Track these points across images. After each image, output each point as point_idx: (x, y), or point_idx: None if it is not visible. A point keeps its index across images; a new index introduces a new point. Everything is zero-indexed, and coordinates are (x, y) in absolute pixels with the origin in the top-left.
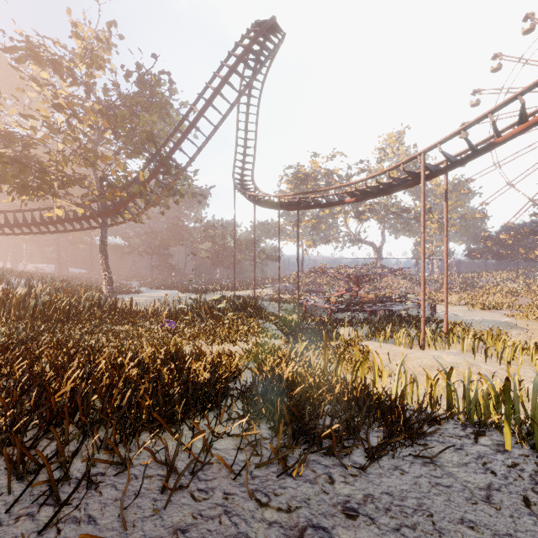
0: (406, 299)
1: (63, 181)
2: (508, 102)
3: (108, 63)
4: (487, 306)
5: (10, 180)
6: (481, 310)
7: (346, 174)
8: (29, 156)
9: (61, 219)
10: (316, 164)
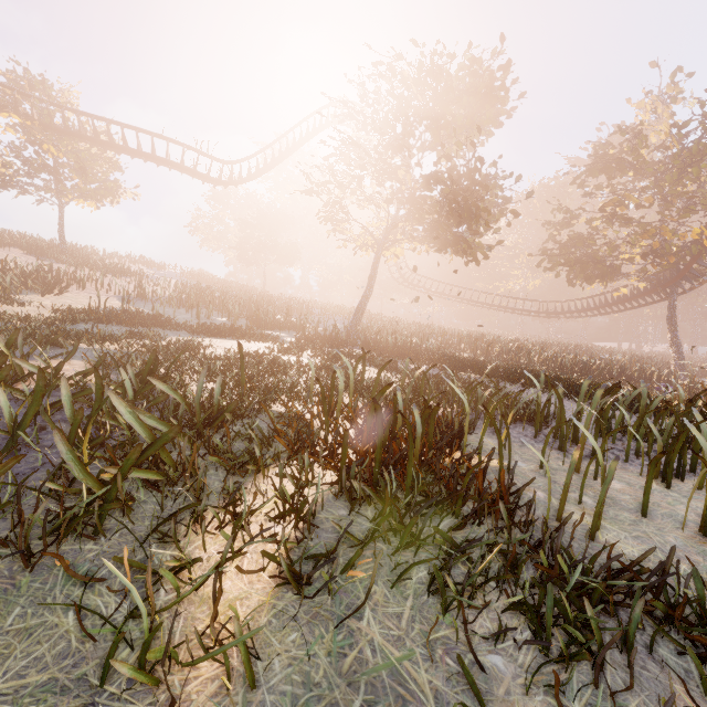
0: None
1: (612, 266)
2: None
3: (681, 109)
4: None
5: (581, 274)
6: None
7: None
8: (595, 250)
9: (632, 296)
10: None
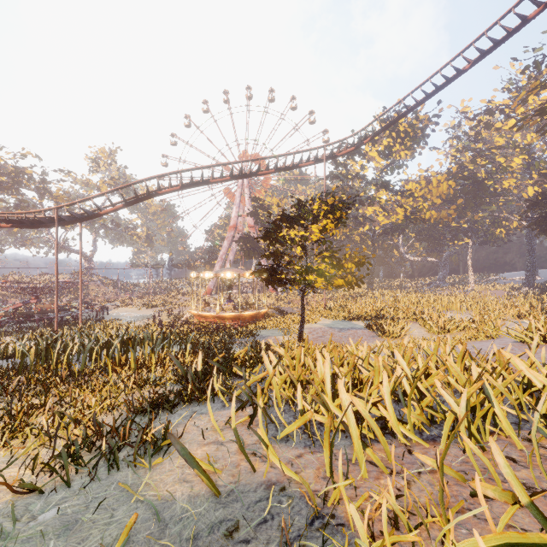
0: (91, 306)
1: None
2: (101, 195)
3: None
4: (151, 306)
5: None
6: (146, 309)
7: (42, 179)
8: None
9: None
10: None
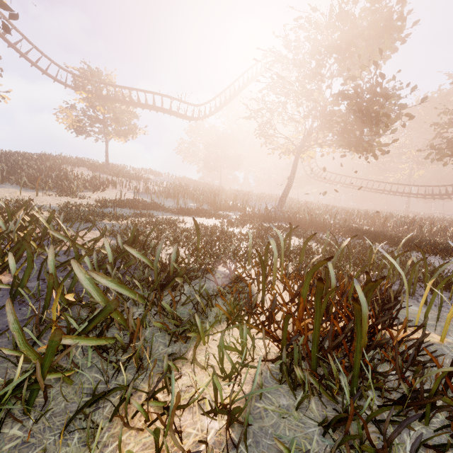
0: None
1: None
2: None
3: None
4: None
5: None
6: None
7: None
8: None
9: None
10: None
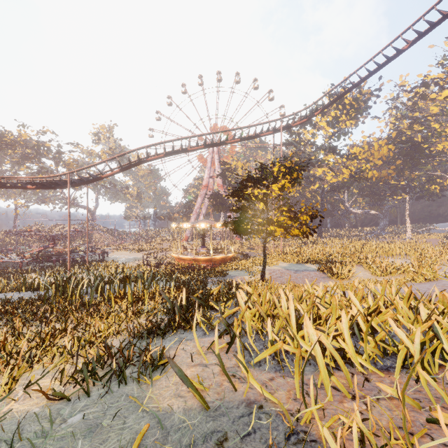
0: (94, 250)
1: None
2: (102, 162)
3: None
4: (140, 250)
5: None
6: (136, 252)
7: (57, 150)
8: None
9: None
10: (24, 134)
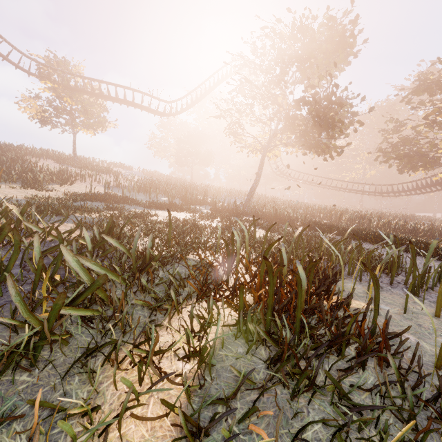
0: None
1: (433, 158)
2: None
3: None
4: None
5: (408, 165)
6: None
7: None
8: (418, 148)
9: None
10: None
